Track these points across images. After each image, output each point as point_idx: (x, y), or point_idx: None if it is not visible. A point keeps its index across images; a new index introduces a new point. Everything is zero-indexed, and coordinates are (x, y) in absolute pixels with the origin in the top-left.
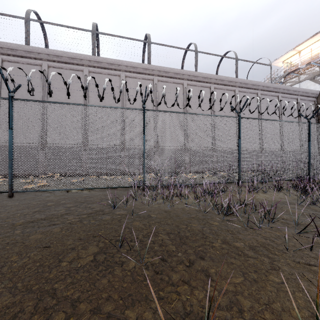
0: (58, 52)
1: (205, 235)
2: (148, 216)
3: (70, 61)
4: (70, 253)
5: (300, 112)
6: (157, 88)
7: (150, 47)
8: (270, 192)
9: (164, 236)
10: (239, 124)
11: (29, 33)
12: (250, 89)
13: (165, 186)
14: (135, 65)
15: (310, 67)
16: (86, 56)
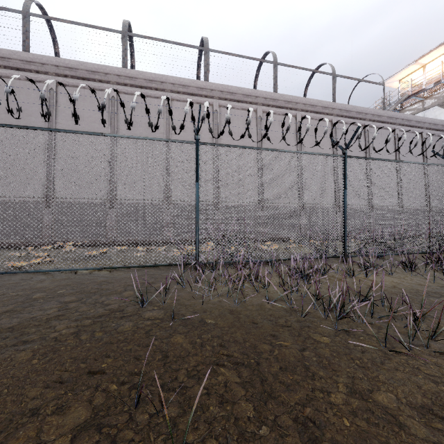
0: (71, 62)
1: (309, 370)
2: (200, 322)
3: (90, 76)
4: (23, 426)
5: (426, 152)
6: (219, 116)
7: (208, 57)
8: (397, 273)
9: (230, 374)
10: (345, 167)
11: (28, 34)
12: (353, 118)
13: (230, 264)
14: (185, 82)
15: (440, 88)
16: (113, 68)
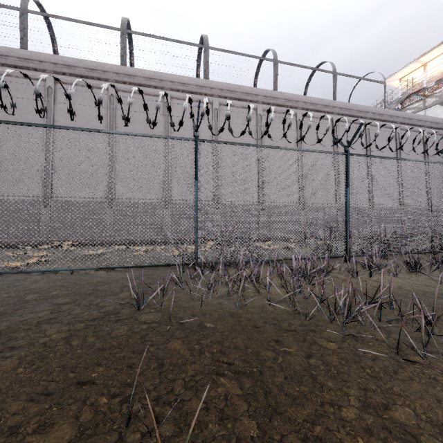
0: (69, 60)
1: (317, 380)
2: (199, 326)
3: (88, 73)
4: None
5: (427, 151)
6: (218, 115)
7: (207, 55)
8: (401, 273)
9: (231, 384)
10: (348, 165)
11: (26, 31)
12: (354, 117)
13: (230, 264)
14: (185, 80)
15: (442, 86)
16: (112, 66)
